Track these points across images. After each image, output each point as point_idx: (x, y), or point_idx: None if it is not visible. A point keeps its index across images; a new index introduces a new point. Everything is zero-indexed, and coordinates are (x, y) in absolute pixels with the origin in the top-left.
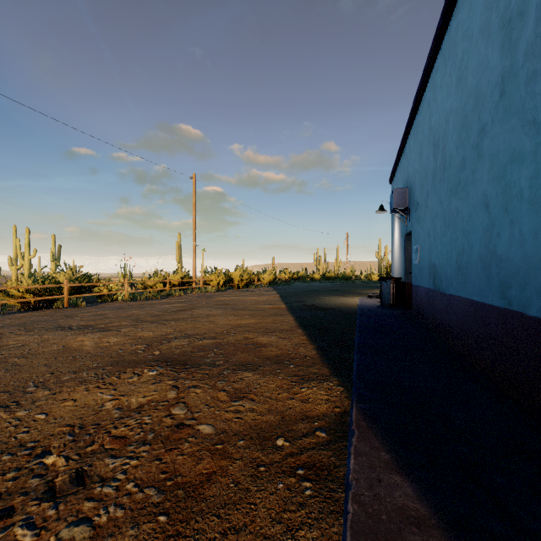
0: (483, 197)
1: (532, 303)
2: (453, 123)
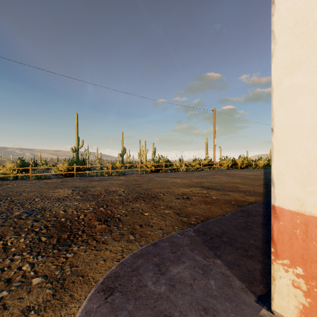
0: None
1: None
2: None
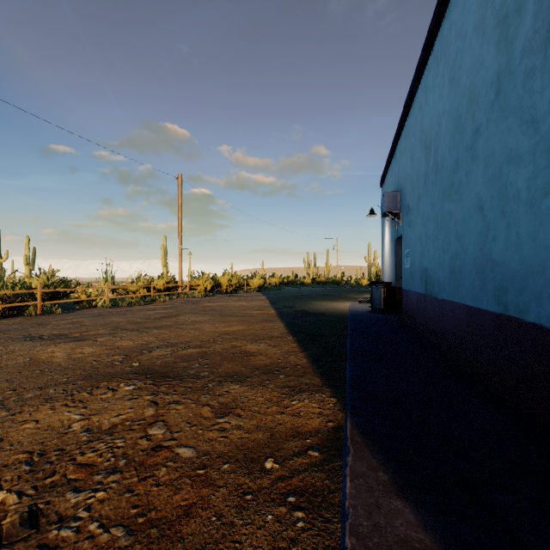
0: (478, 199)
1: (530, 309)
2: (446, 125)
